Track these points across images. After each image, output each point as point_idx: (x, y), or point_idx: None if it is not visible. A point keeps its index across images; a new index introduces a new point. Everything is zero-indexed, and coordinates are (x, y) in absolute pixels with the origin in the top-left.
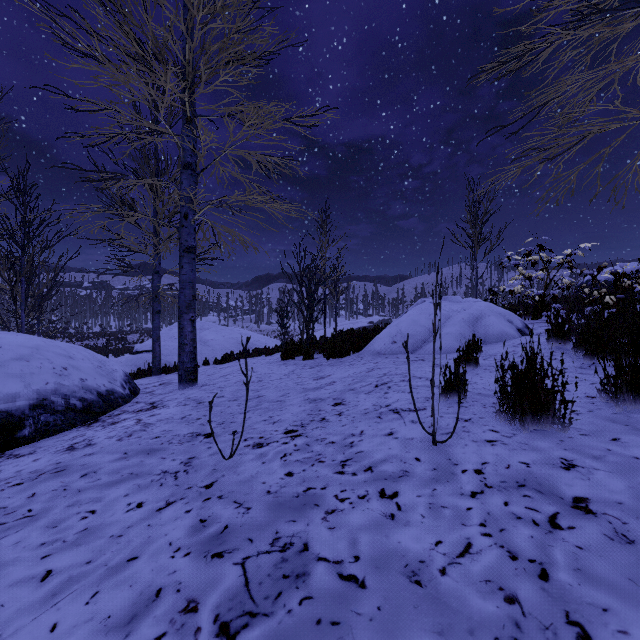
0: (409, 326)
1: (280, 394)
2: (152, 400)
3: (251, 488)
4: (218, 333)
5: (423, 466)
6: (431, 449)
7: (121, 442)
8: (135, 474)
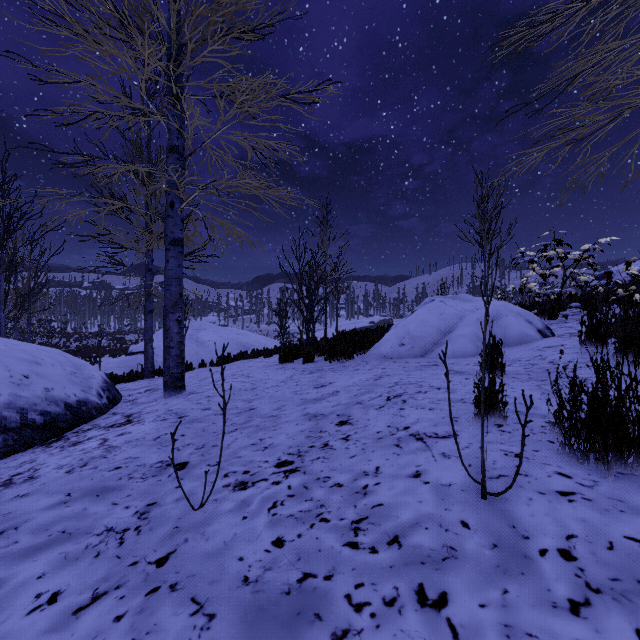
0: (418, 327)
1: (275, 406)
2: (131, 411)
3: (221, 569)
4: (216, 333)
5: (476, 539)
6: (481, 505)
7: (70, 475)
8: (68, 533)
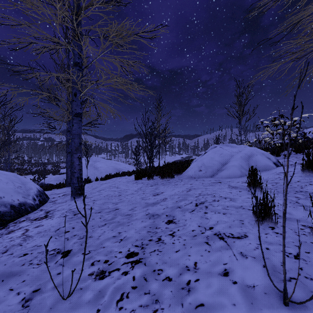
0: (209, 161)
1: (130, 208)
2: (50, 208)
3: None
4: (104, 163)
5: None
6: None
7: None
8: None
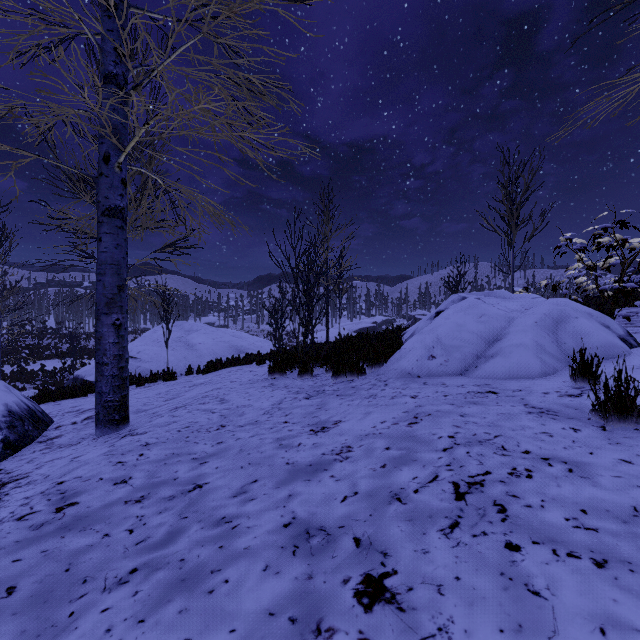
0: (452, 333)
1: (237, 483)
2: (21, 469)
3: None
4: (208, 336)
5: None
6: None
7: None
8: None
